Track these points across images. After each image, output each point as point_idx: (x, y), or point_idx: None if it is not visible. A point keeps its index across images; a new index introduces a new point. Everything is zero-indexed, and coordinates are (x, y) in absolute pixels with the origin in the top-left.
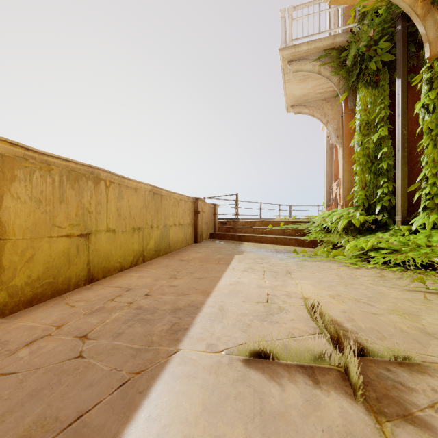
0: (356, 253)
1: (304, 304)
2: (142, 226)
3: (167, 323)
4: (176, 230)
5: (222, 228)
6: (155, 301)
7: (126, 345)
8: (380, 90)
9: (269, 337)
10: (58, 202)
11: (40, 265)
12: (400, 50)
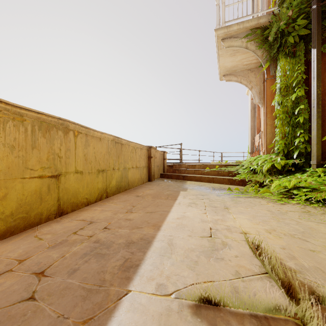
0: (280, 191)
1: (246, 240)
2: (105, 169)
3: (120, 258)
4: (134, 172)
5: (169, 170)
6: (111, 234)
7: (78, 284)
8: (297, 59)
9: (216, 276)
10: (30, 148)
11: (13, 202)
12: (315, 25)
